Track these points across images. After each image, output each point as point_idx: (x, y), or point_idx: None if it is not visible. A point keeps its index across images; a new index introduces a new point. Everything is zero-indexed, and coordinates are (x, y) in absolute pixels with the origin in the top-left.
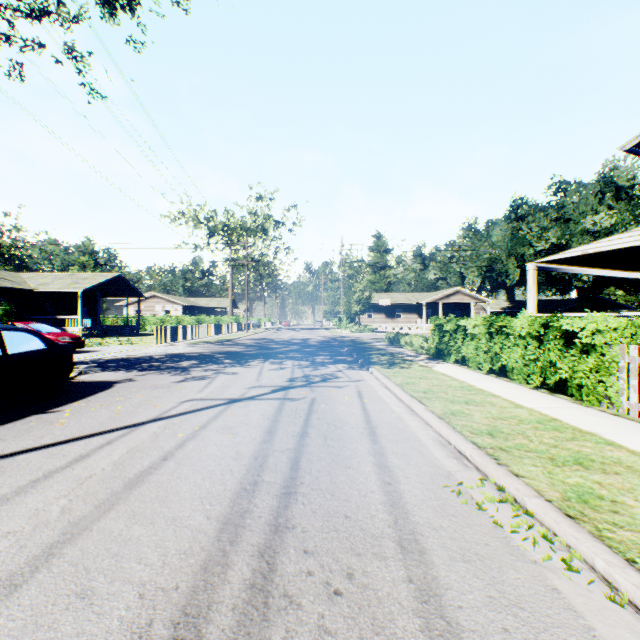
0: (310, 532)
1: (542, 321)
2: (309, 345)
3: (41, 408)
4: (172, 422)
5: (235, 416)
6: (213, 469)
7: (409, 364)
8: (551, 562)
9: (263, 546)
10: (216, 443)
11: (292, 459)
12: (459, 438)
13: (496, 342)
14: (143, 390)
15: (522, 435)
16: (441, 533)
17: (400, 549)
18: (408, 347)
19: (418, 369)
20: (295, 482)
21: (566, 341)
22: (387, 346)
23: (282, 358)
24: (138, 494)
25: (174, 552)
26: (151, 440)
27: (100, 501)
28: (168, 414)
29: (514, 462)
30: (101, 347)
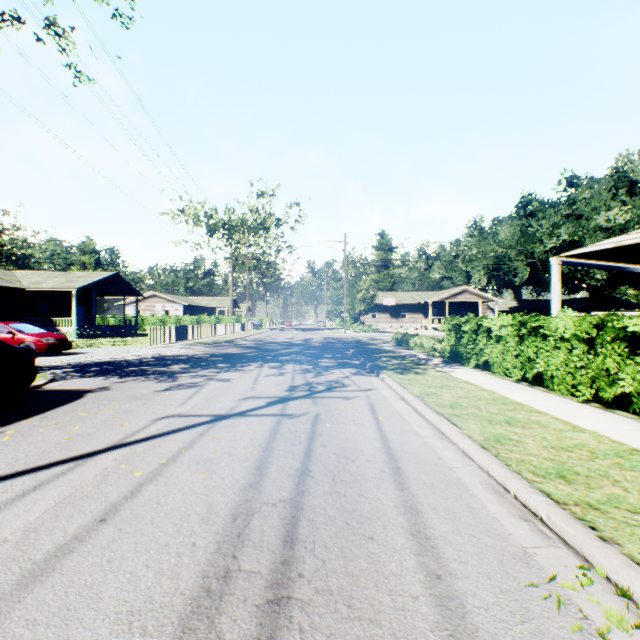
0: None
1: (594, 321)
2: (312, 346)
3: None
4: (134, 451)
5: (217, 441)
6: (167, 542)
7: (424, 369)
8: None
9: None
10: (183, 489)
11: (287, 521)
12: (522, 484)
13: (529, 345)
14: (115, 402)
15: (608, 479)
16: None
17: None
18: (418, 349)
19: (436, 375)
20: (289, 573)
21: (630, 345)
22: (395, 348)
23: (282, 361)
24: (31, 602)
25: None
26: (96, 483)
27: None
28: (133, 438)
29: (625, 535)
30: (91, 348)
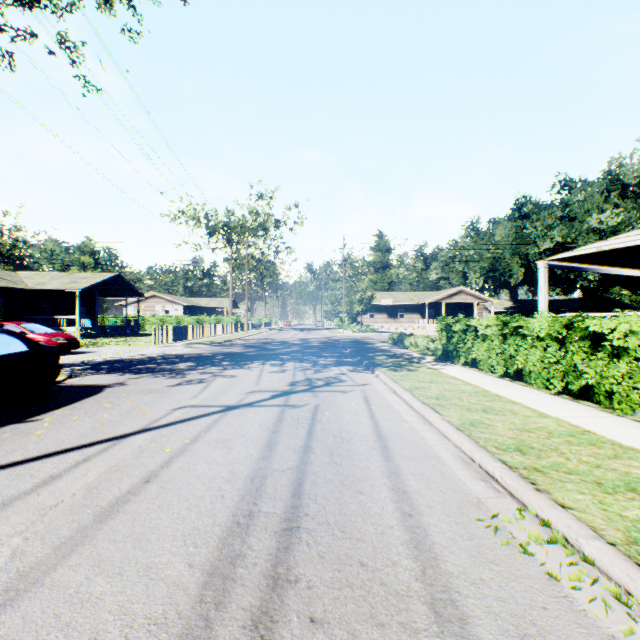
0: (317, 588)
1: (564, 321)
2: (311, 346)
3: (20, 416)
4: (161, 433)
5: (231, 426)
6: (202, 495)
7: (416, 366)
8: (635, 638)
9: (257, 611)
10: (207, 460)
11: (294, 481)
12: (485, 455)
13: (510, 344)
14: (134, 395)
15: (556, 451)
16: (483, 590)
17: (434, 616)
18: (413, 348)
19: (426, 372)
20: (298, 513)
21: (592, 343)
22: (391, 347)
23: (283, 360)
24: (109, 530)
25: (142, 621)
26: (134, 456)
27: (61, 540)
28: (157, 424)
29: (555, 488)
30: (97, 348)
